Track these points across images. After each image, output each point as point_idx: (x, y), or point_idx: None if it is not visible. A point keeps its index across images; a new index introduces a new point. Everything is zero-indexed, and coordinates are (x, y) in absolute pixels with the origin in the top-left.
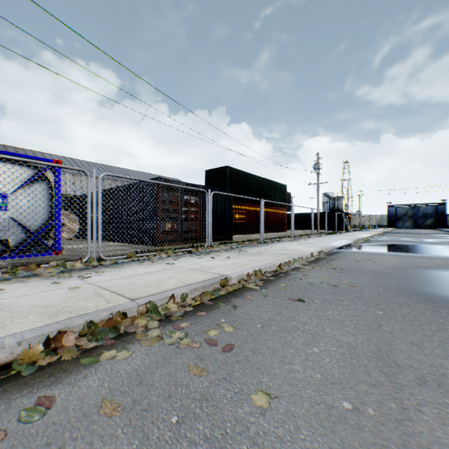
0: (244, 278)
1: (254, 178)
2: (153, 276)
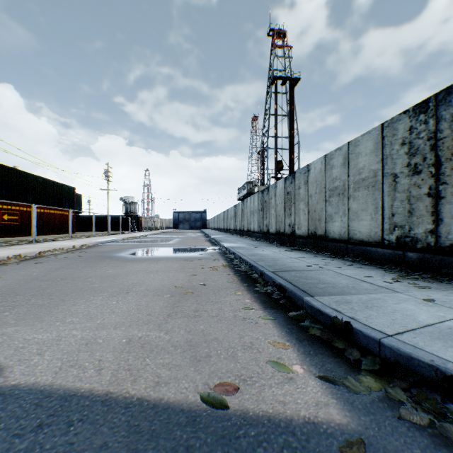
0: (6, 259)
1: (32, 177)
2: None
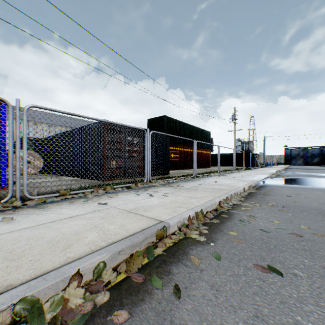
0: (185, 223)
1: (185, 126)
2: (73, 224)
